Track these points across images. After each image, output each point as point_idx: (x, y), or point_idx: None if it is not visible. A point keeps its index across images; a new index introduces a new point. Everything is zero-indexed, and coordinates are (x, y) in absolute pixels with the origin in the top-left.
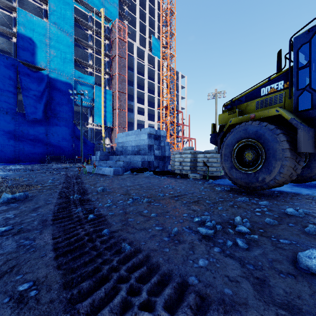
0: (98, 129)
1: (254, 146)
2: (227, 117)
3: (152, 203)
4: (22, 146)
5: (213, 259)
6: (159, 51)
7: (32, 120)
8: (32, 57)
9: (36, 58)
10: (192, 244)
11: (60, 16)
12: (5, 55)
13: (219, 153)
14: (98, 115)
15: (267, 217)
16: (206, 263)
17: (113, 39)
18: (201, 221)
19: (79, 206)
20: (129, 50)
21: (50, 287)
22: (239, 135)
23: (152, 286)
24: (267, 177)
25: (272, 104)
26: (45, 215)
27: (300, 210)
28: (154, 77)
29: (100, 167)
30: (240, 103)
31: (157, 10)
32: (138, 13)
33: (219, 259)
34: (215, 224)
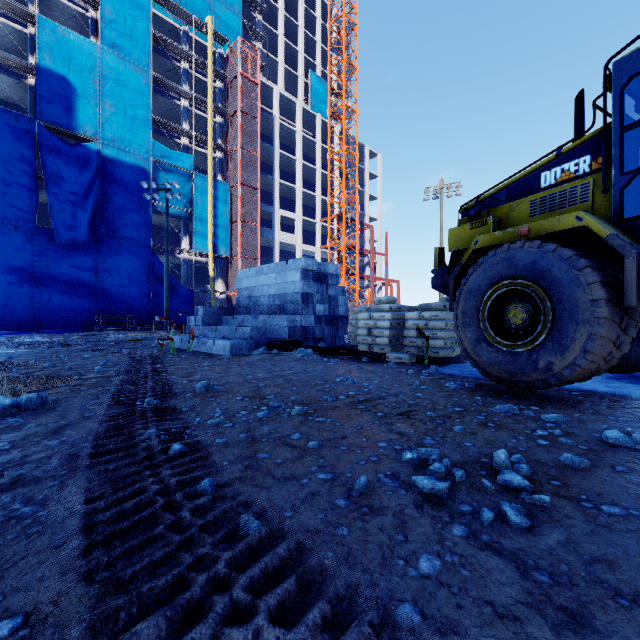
0: (202, 261)
1: (528, 294)
2: (468, 233)
3: (311, 416)
4: (47, 297)
5: (452, 557)
6: (324, 103)
7: (67, 243)
8: (67, 116)
9: (76, 117)
10: (402, 517)
11: (124, 31)
12: (13, 112)
13: (452, 310)
14: (202, 234)
15: (565, 451)
16: (436, 568)
17: (231, 79)
18: (419, 459)
19: (153, 424)
20: (264, 100)
21: (63, 632)
22: (496, 271)
23: (310, 633)
24: (558, 361)
25: (566, 205)
26: (77, 443)
27: (636, 434)
28: (315, 156)
29: (204, 338)
30: (496, 204)
31: (321, 20)
32: (282, 25)
33: (468, 556)
34: (450, 467)
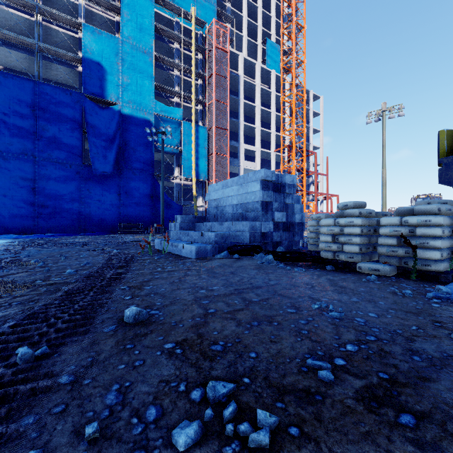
0: (188, 184)
1: None
2: None
3: None
4: (88, 211)
5: None
6: (277, 62)
7: (100, 174)
8: (100, 88)
9: (106, 89)
10: None
11: (136, 27)
12: (68, 89)
13: None
14: (188, 164)
15: None
16: None
17: (208, 51)
18: None
19: None
20: (232, 65)
21: None
22: None
23: None
24: None
25: None
26: None
27: None
28: (270, 103)
29: (177, 242)
30: None
31: None
32: (245, 8)
33: None
34: None
